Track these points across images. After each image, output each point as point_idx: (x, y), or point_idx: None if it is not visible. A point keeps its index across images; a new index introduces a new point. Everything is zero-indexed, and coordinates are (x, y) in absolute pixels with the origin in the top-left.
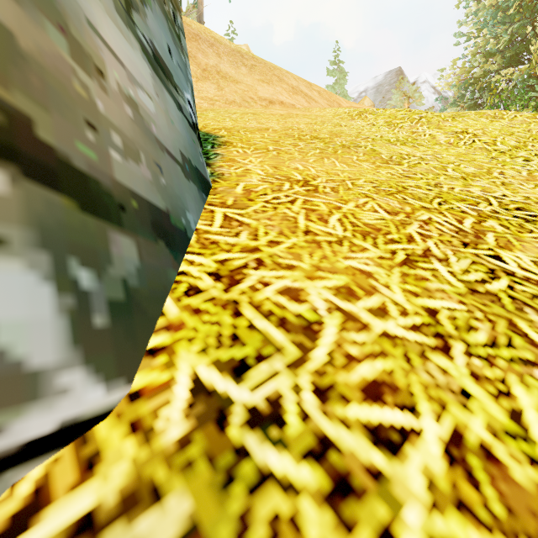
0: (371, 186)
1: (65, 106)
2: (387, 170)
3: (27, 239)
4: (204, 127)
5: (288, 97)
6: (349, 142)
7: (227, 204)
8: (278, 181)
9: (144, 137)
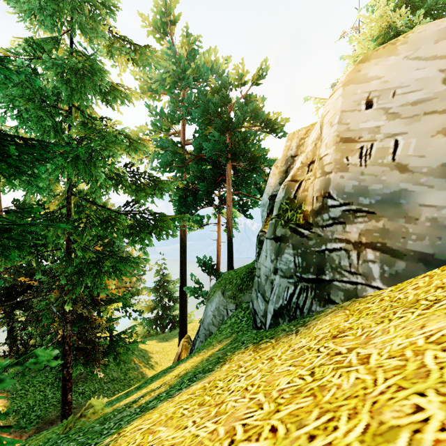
0: None
1: (396, 236)
2: None
3: (379, 261)
4: None
5: None
6: None
7: None
8: None
9: (433, 229)
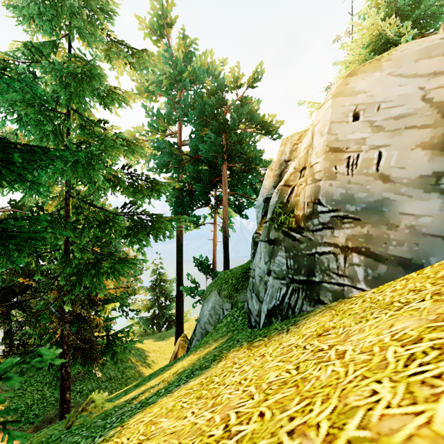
0: None
1: (379, 242)
2: None
3: (363, 265)
4: None
5: None
6: None
7: None
8: None
9: (412, 236)
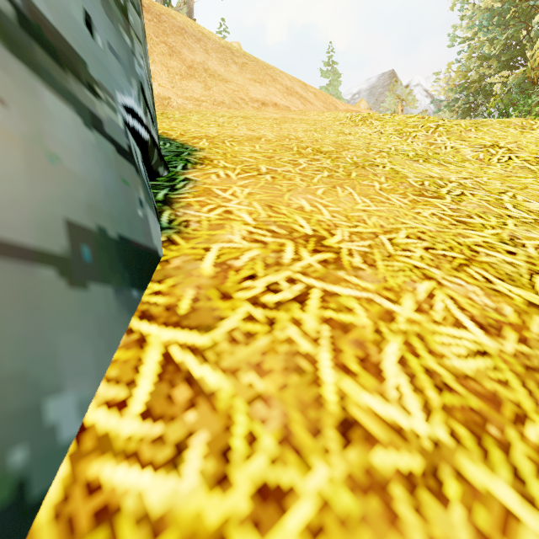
0: (421, 246)
1: None
2: (428, 208)
3: None
4: (182, 135)
5: (282, 98)
6: (361, 158)
7: (178, 313)
8: (275, 238)
9: None
